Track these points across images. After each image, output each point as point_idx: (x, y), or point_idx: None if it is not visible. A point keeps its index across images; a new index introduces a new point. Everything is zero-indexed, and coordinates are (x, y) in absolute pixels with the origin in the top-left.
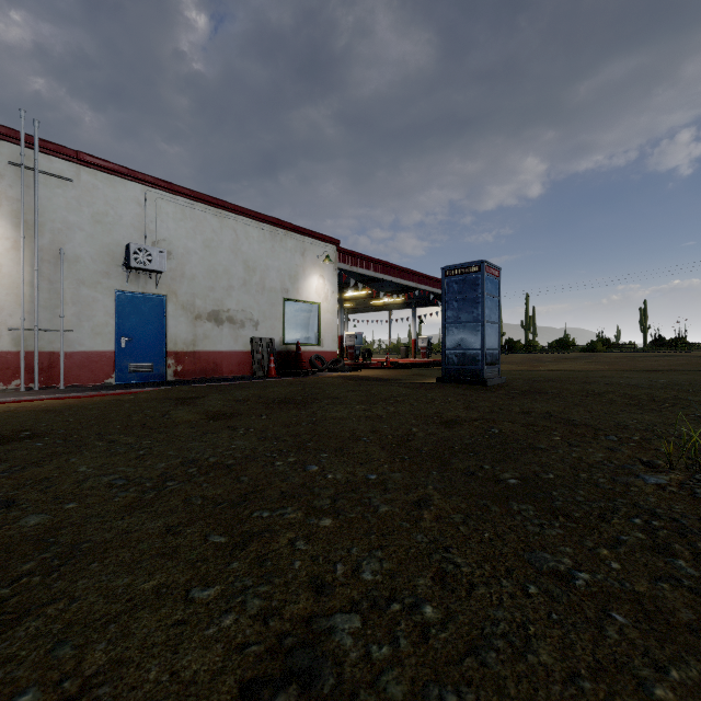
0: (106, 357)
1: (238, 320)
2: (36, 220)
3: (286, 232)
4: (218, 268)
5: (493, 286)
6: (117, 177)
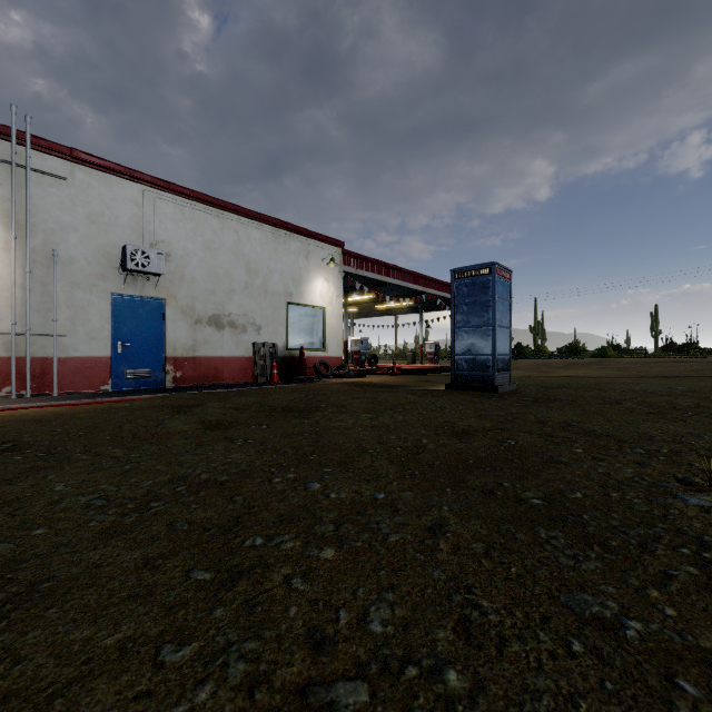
0: (102, 363)
1: (239, 324)
2: (28, 220)
3: (289, 234)
4: (219, 271)
5: (504, 289)
6: (114, 176)
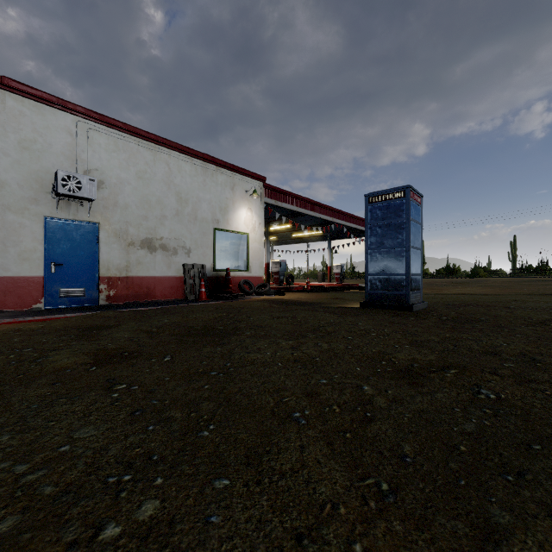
0: (34, 282)
1: (170, 247)
2: None
3: (217, 168)
4: (151, 199)
5: (416, 212)
6: (46, 106)
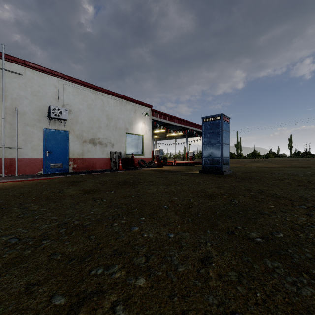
0: (39, 161)
1: (104, 143)
2: (3, 94)
3: (127, 101)
4: (94, 118)
5: (226, 126)
6: (44, 74)
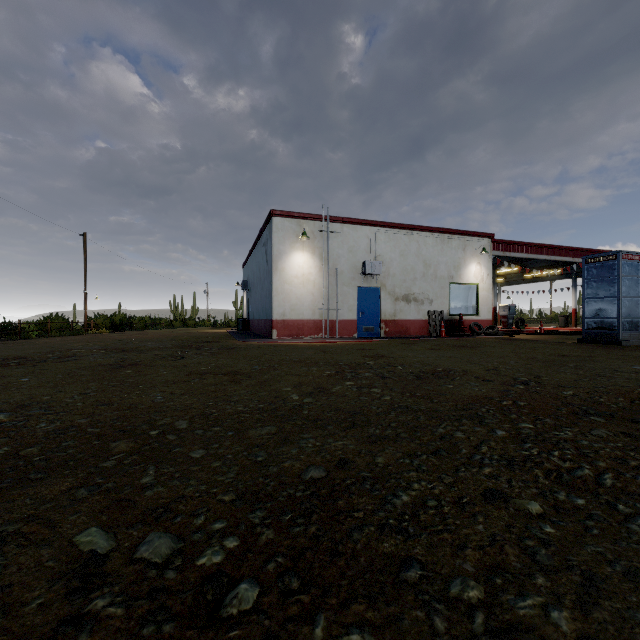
0: (353, 323)
1: (419, 299)
2: (328, 256)
3: (451, 236)
4: (408, 268)
5: (632, 268)
6: (358, 226)
